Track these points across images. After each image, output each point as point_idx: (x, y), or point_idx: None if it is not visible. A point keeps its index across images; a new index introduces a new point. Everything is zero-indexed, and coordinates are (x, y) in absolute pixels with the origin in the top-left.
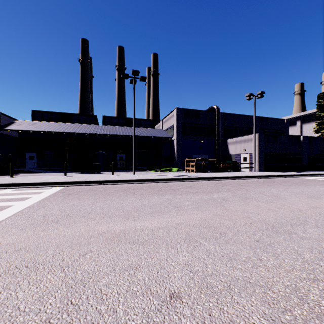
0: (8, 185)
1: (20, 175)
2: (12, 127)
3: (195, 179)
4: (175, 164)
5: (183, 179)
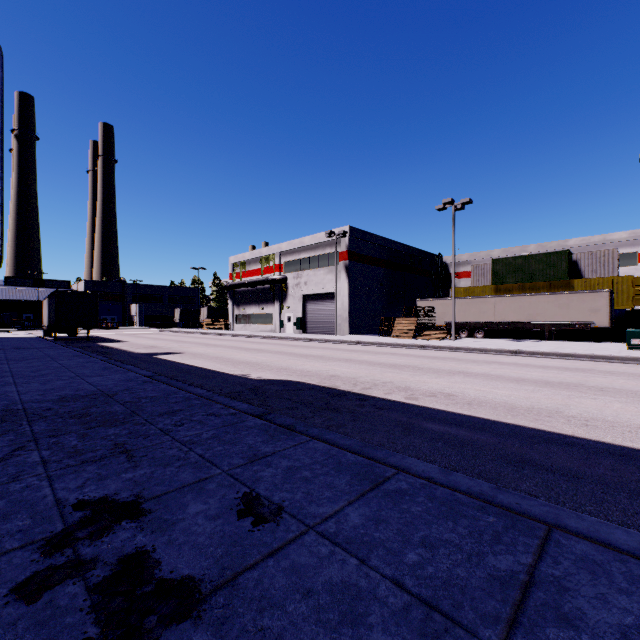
0: None
1: None
2: None
3: None
4: None
5: None
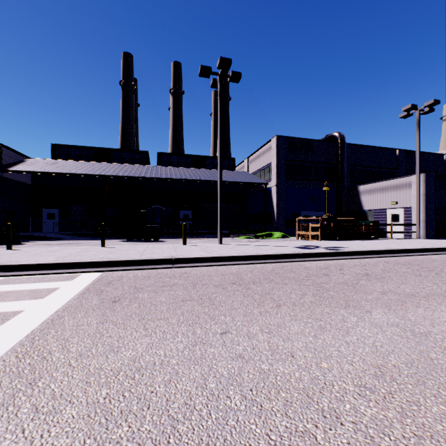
0: None
1: (28, 245)
2: (20, 167)
3: (346, 255)
4: (274, 226)
5: (324, 255)
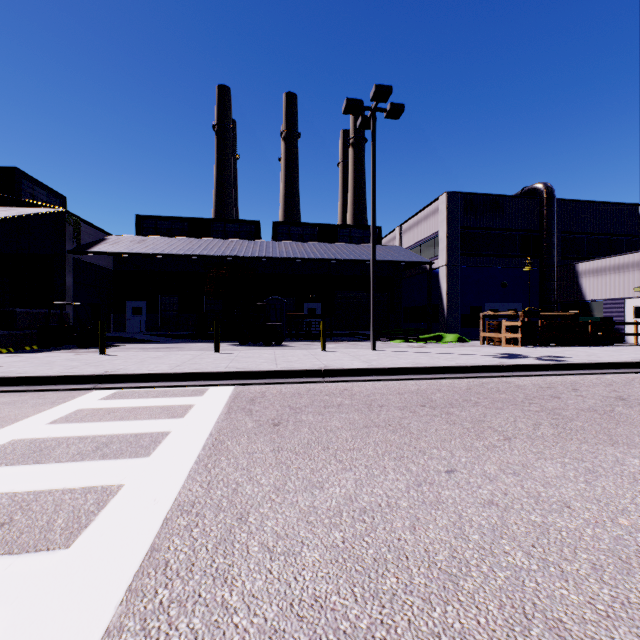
0: (95, 379)
1: (118, 349)
2: (102, 247)
3: (573, 369)
4: (444, 325)
5: (539, 368)
